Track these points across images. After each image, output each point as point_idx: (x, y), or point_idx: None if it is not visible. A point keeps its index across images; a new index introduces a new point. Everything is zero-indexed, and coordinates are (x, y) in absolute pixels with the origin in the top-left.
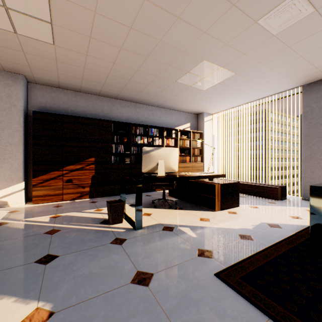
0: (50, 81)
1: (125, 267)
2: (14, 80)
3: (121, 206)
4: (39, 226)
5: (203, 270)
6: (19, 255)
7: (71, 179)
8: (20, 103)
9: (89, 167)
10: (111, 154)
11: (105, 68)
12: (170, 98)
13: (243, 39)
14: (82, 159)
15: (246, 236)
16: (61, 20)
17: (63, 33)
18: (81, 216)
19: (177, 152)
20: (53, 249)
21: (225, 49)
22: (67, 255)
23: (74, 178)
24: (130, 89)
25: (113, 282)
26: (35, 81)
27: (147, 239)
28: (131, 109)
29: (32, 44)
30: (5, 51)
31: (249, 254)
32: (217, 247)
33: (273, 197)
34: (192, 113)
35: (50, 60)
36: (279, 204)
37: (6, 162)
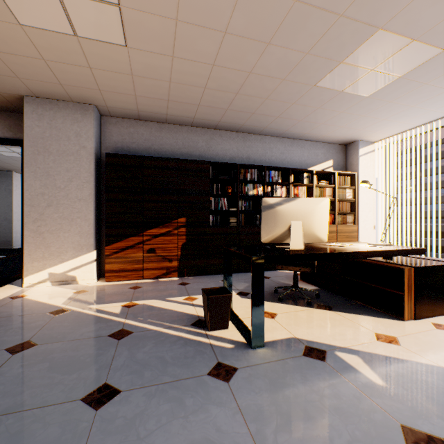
0: (127, 111)
1: None
2: (84, 113)
3: (225, 300)
4: (106, 320)
5: None
6: (64, 377)
7: (154, 248)
8: (90, 144)
9: (178, 232)
10: (209, 212)
11: (200, 77)
12: (301, 119)
13: None
14: (169, 220)
15: None
16: None
17: (136, 21)
18: (165, 307)
19: (327, 206)
20: (114, 373)
21: None
22: (133, 393)
23: (157, 247)
24: (237, 110)
25: None
26: (109, 112)
27: (277, 374)
28: (237, 144)
29: (98, 50)
30: (68, 69)
31: None
32: None
33: None
34: (336, 144)
35: (124, 75)
36: None
37: (75, 224)
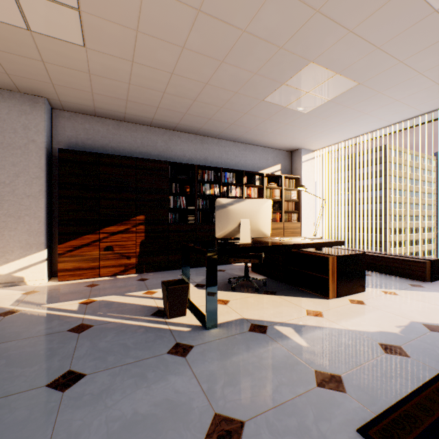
0: (82, 106)
1: (193, 404)
2: (33, 105)
3: (183, 290)
4: (63, 317)
5: (334, 420)
6: (25, 370)
7: (112, 246)
8: (41, 138)
9: (137, 229)
10: (168, 210)
11: (160, 82)
12: (253, 127)
13: (381, 21)
14: (127, 217)
15: (393, 347)
16: (92, 3)
17: (96, 26)
18: (124, 302)
19: (270, 206)
20: (77, 361)
21: (347, 40)
22: (98, 374)
23: (115, 244)
24: (195, 115)
25: (173, 436)
26: (62, 106)
27: (226, 347)
28: (195, 146)
29: (53, 47)
30: (18, 60)
31: (410, 386)
32: (348, 369)
33: (417, 277)
34: (284, 150)
35: (80, 72)
36: (430, 288)
37: (22, 222)
